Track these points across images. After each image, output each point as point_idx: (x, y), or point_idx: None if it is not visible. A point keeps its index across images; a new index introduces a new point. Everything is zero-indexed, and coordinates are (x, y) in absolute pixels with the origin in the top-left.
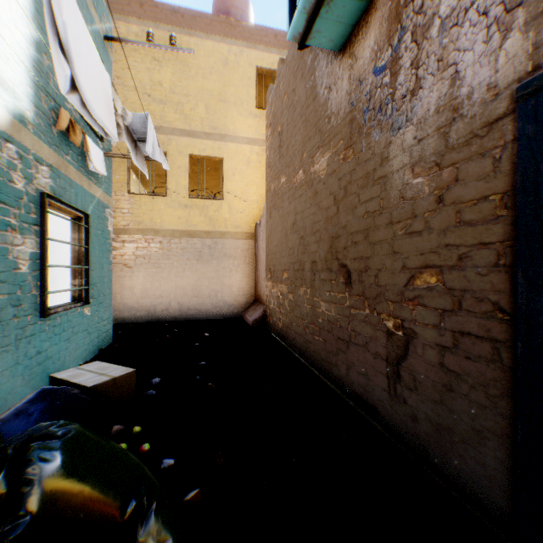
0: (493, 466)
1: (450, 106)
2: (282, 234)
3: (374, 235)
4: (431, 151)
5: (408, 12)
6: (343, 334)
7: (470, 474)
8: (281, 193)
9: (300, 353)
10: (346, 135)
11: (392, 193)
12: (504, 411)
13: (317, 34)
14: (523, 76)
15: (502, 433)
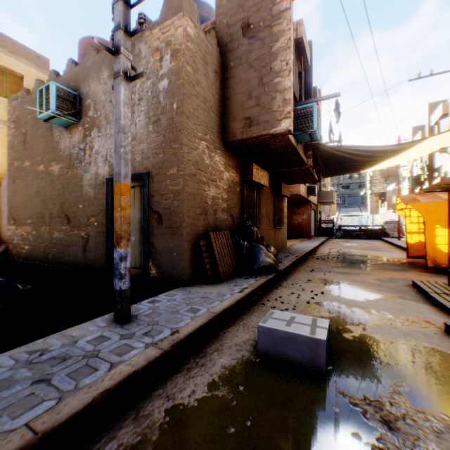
0: (104, 261)
1: (97, 174)
2: (27, 196)
3: (79, 204)
4: (94, 183)
5: (89, 138)
6: (67, 243)
7: (101, 266)
8: (26, 171)
9: (43, 261)
10: (69, 163)
11: (84, 192)
12: (105, 247)
13: (54, 121)
14: (108, 176)
15: (105, 252)
